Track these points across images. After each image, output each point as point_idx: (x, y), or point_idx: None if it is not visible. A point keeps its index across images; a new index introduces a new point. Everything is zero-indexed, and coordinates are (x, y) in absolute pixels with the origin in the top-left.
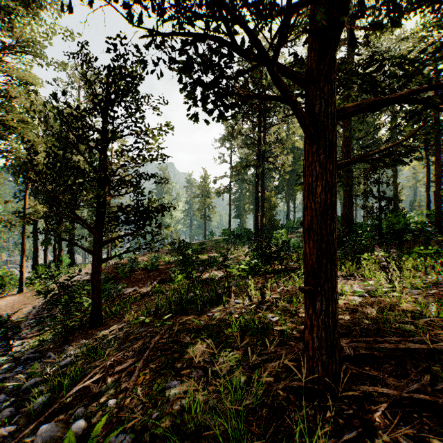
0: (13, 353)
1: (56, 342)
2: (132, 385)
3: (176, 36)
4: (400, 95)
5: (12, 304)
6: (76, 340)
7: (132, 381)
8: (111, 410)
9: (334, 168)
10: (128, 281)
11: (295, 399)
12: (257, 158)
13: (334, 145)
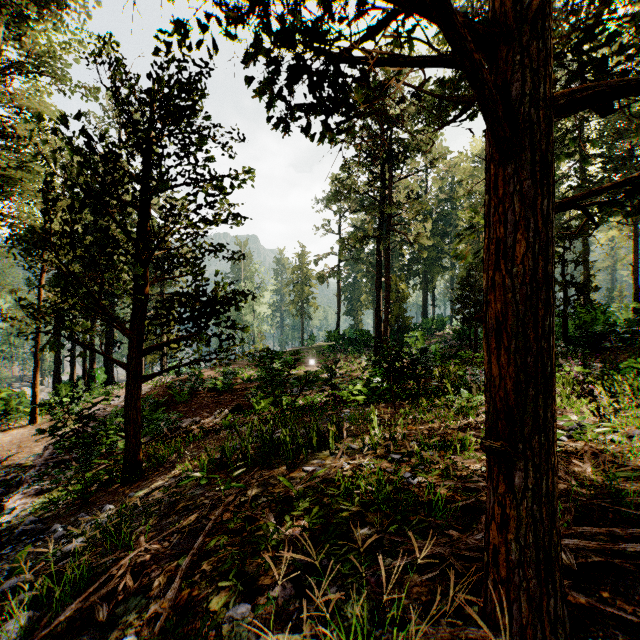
0: None
1: (69, 506)
2: (167, 607)
3: None
4: None
5: (20, 441)
6: (99, 503)
7: (168, 600)
8: None
9: (550, 207)
10: (187, 408)
11: None
12: (378, 227)
13: (550, 162)
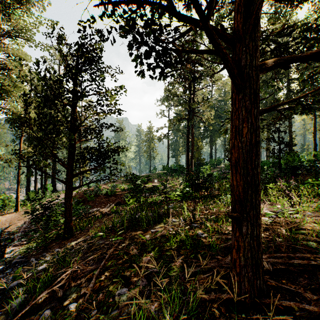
0: (4, 259)
1: (38, 250)
2: (90, 290)
3: (124, 4)
4: (312, 52)
5: (10, 220)
6: (52, 248)
7: (90, 287)
8: (71, 313)
9: (258, 112)
10: (93, 203)
11: (225, 310)
12: (188, 114)
13: (258, 93)
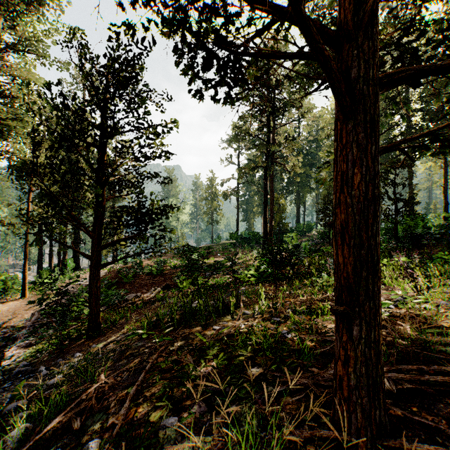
0: (0, 368)
1: (50, 354)
2: (121, 420)
3: None
4: None
5: (14, 310)
6: (71, 352)
7: (121, 415)
8: None
9: (377, 151)
10: (132, 286)
11: None
12: (265, 159)
13: (377, 121)
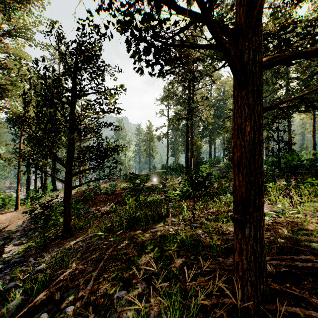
0: (2, 259)
1: (37, 250)
2: (87, 293)
3: None
4: (316, 48)
5: (10, 219)
6: (51, 248)
7: (88, 290)
8: (68, 317)
9: (261, 110)
10: (93, 202)
11: (228, 316)
12: (187, 113)
13: (261, 90)
